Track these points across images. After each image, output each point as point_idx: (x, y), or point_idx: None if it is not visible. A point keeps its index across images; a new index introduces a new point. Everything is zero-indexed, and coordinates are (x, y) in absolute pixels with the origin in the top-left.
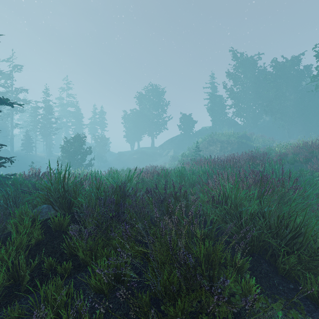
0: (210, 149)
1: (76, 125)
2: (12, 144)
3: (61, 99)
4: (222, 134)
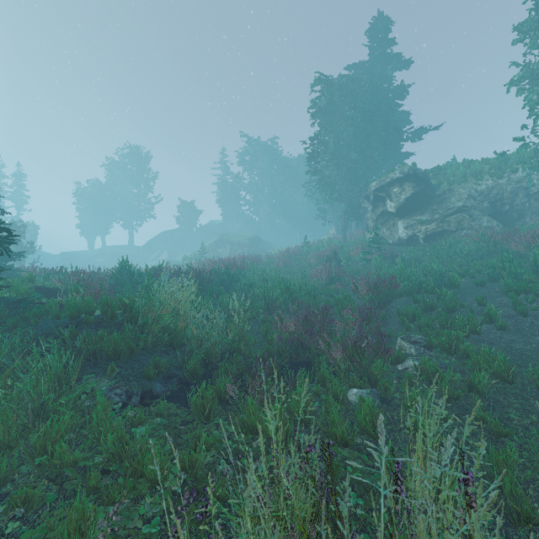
0: (219, 251)
1: None
2: None
3: None
4: (233, 234)
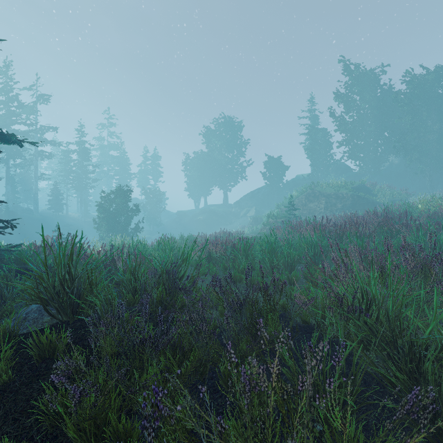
0: (310, 206)
1: (120, 174)
2: (36, 201)
3: (101, 139)
4: (328, 185)
